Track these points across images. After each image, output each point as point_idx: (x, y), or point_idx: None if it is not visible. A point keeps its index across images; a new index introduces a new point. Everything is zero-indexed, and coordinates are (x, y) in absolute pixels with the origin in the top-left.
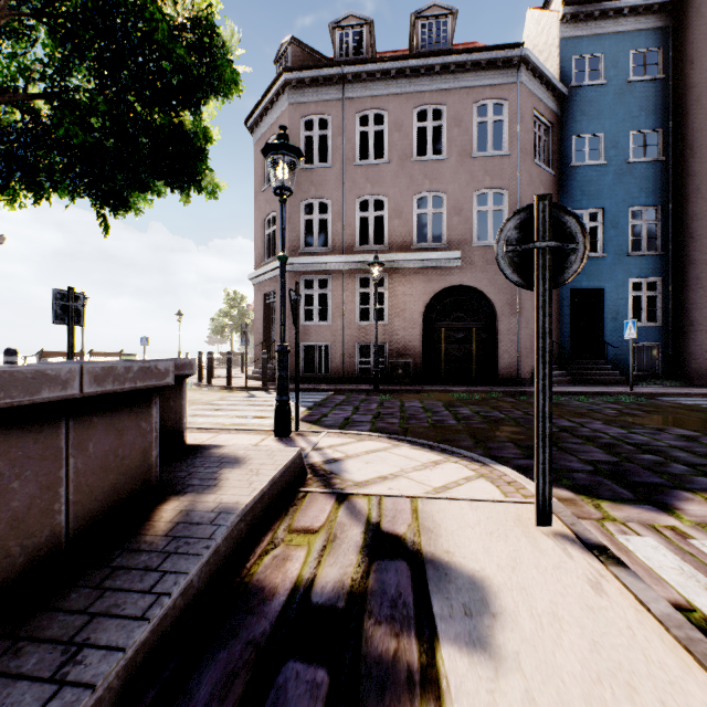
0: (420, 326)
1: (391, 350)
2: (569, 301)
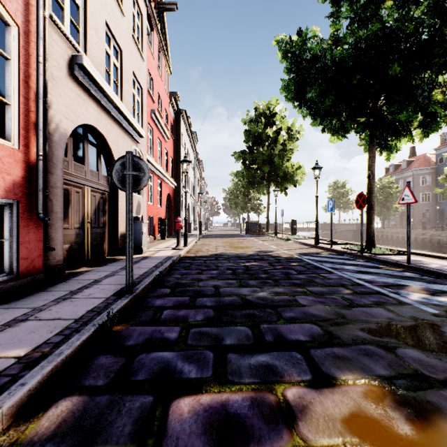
0: (398, 218)
1: (394, 223)
2: (437, 211)
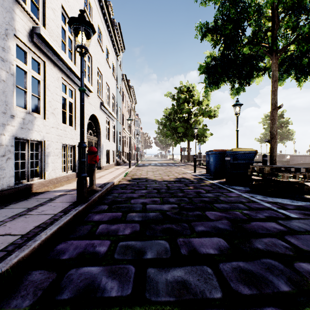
0: None
1: None
2: None
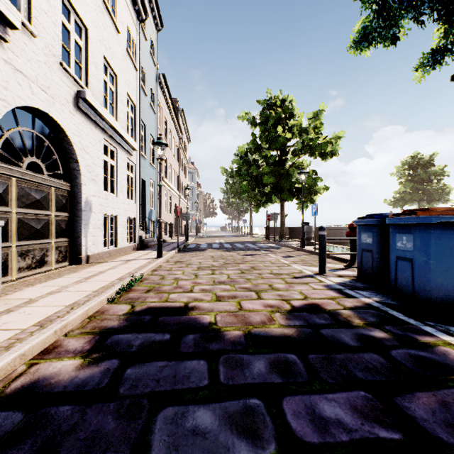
0: None
1: None
2: None
